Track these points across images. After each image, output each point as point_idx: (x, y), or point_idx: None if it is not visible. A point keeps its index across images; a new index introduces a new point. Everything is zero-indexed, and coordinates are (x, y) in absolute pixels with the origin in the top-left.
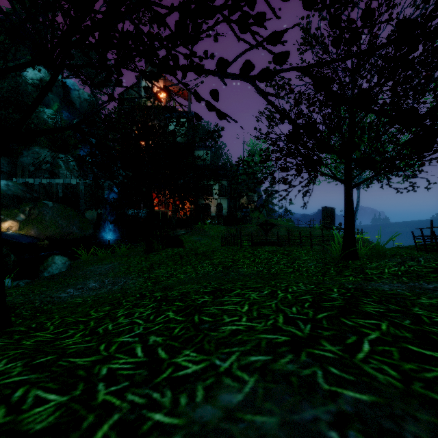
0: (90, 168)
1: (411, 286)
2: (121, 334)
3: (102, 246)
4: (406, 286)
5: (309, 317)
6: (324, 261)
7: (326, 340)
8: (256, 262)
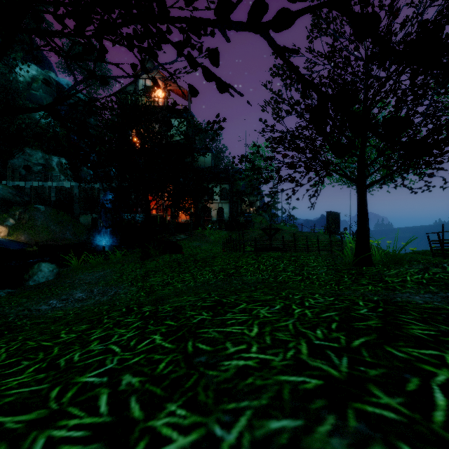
0: (79, 167)
1: (445, 297)
2: (87, 369)
3: (96, 252)
4: (440, 297)
5: (342, 345)
6: (336, 268)
7: (376, 385)
8: (261, 269)
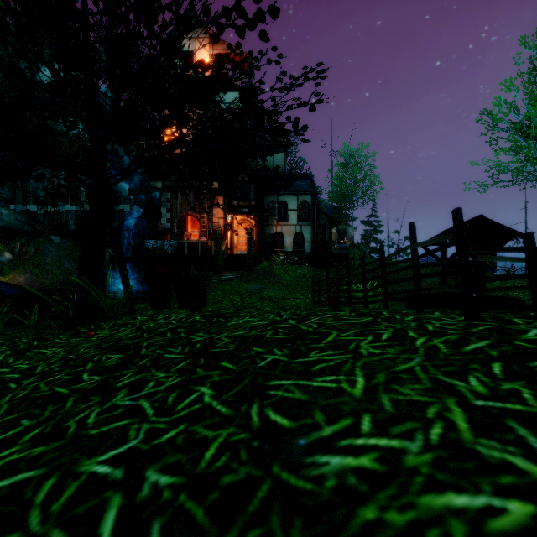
0: None
1: None
2: None
3: None
4: None
5: None
6: None
7: None
8: None
